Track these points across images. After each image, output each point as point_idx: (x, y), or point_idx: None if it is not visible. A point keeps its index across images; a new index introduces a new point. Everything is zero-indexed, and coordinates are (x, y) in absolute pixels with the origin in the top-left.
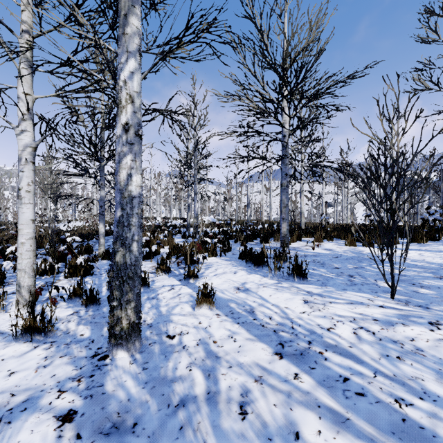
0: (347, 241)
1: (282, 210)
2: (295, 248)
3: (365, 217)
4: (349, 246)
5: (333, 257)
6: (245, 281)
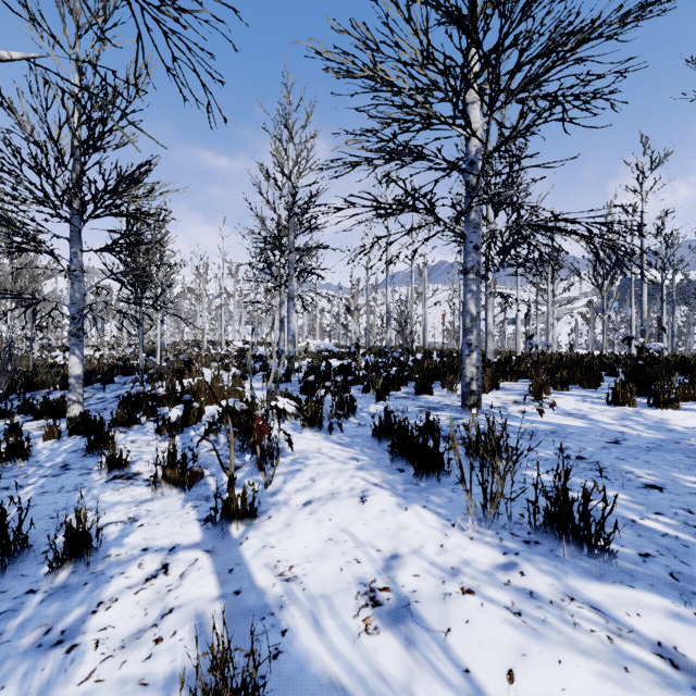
0: (611, 395)
1: (468, 325)
2: (493, 408)
3: (624, 340)
4: (617, 405)
5: (605, 440)
6: (394, 546)
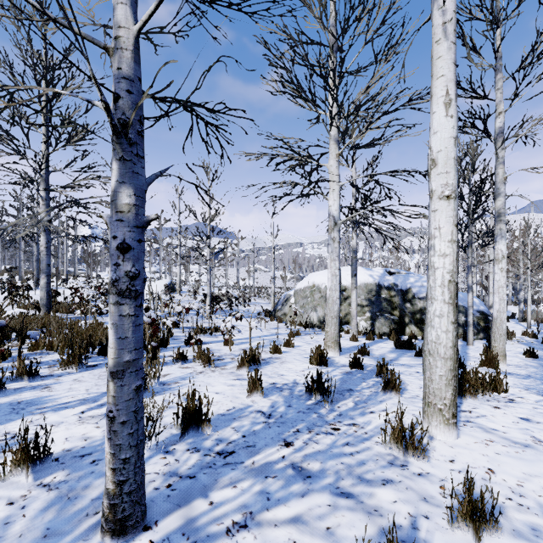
0: None
1: None
2: None
3: None
4: None
5: None
6: None
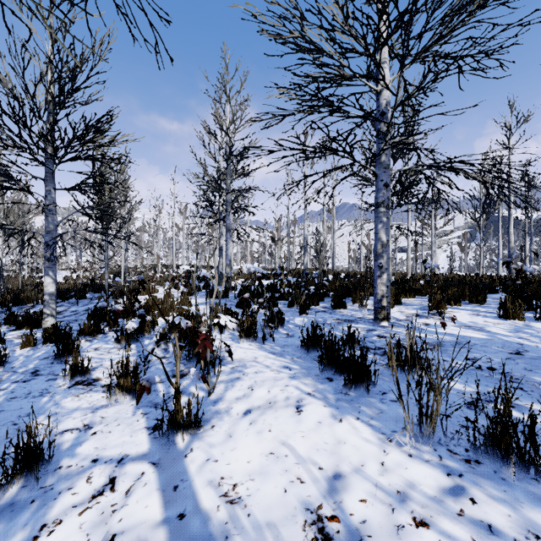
0: (502, 310)
1: (379, 251)
2: (400, 320)
3: (503, 264)
4: (507, 318)
5: (508, 351)
6: (335, 463)
